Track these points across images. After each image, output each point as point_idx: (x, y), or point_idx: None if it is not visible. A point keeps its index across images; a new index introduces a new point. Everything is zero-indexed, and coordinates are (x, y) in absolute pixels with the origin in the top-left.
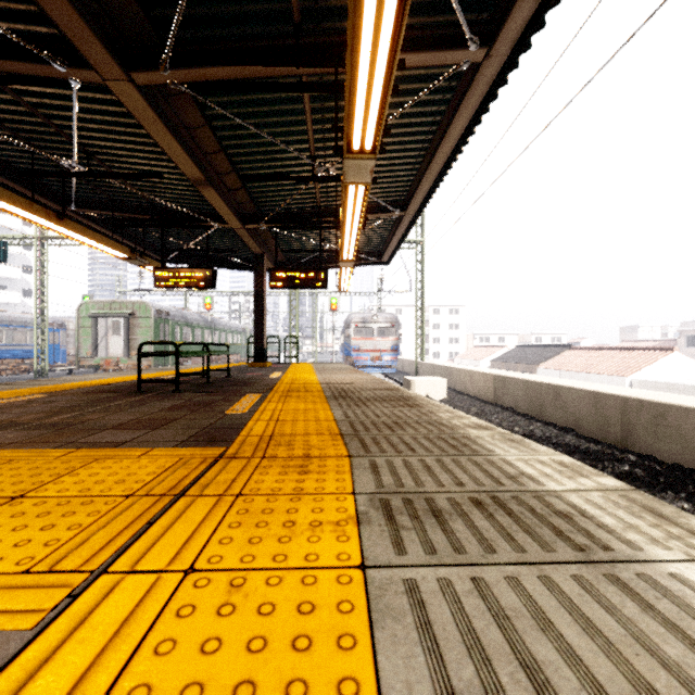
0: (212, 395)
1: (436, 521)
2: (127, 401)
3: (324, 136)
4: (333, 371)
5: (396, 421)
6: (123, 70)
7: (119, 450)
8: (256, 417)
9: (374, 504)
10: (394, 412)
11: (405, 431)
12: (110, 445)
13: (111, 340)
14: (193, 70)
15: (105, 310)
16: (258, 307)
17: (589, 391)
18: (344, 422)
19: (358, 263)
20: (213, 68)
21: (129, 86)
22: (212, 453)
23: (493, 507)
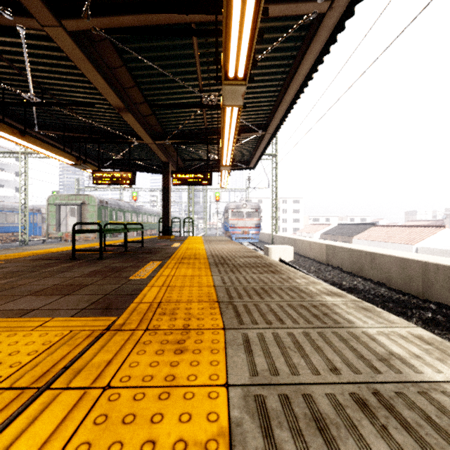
0: (125, 262)
1: (323, 442)
2: (60, 267)
3: (208, 75)
4: (216, 242)
5: (263, 287)
6: (55, 17)
7: (22, 319)
8: (152, 283)
9: (248, 405)
10: (261, 277)
11: (272, 298)
12: (18, 314)
13: (69, 220)
14: (109, 17)
15: (65, 200)
16: (165, 198)
17: (397, 257)
18: (222, 288)
19: (233, 168)
20: (123, 17)
21: (61, 31)
22: (102, 324)
23: (382, 412)
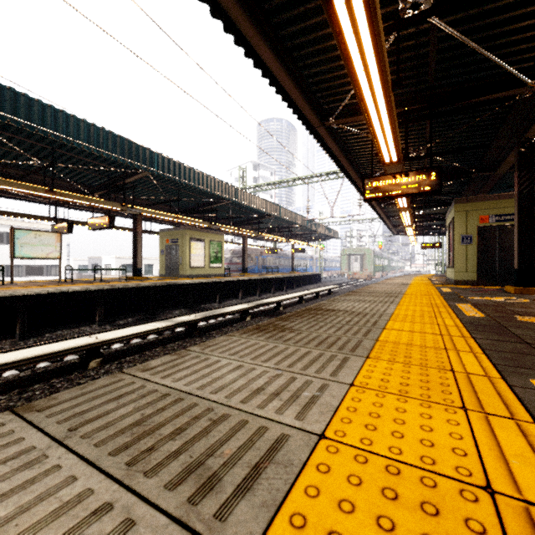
0: None
1: None
2: None
3: None
4: None
5: None
6: None
7: None
8: None
9: None
10: None
11: None
12: None
13: (353, 264)
14: None
15: (351, 252)
16: None
17: None
18: None
19: None
20: None
21: None
22: None
23: None
